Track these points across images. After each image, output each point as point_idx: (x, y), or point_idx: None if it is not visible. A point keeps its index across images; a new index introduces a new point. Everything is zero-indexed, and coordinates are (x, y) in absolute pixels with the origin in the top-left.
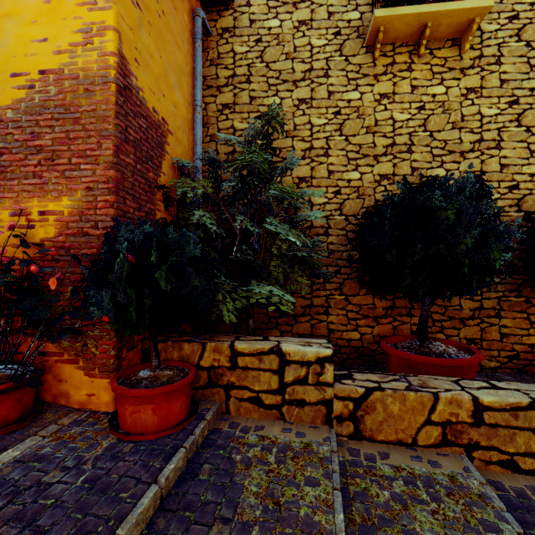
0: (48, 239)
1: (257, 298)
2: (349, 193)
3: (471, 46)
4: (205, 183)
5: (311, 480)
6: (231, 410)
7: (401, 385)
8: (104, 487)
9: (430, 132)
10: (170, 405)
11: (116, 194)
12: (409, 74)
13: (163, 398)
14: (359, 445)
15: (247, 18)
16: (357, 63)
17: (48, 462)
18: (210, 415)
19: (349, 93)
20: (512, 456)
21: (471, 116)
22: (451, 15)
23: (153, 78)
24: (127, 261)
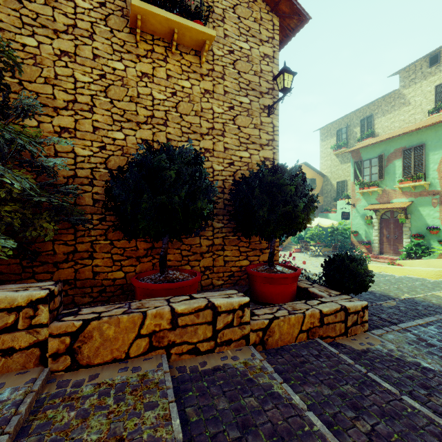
0: None
1: None
2: (114, 150)
3: (207, 60)
4: None
5: None
6: None
7: (120, 311)
8: None
9: (181, 114)
10: None
11: None
12: (165, 64)
13: None
14: (74, 374)
15: None
16: (121, 38)
17: None
18: None
19: (114, 62)
20: (196, 345)
21: (207, 110)
22: (191, 31)
23: None
24: None
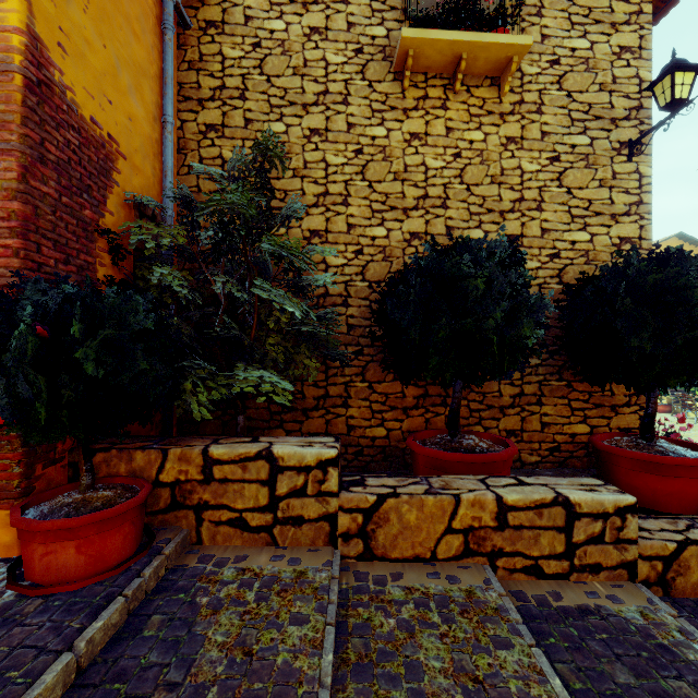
0: None
1: (243, 386)
2: (374, 254)
3: (512, 88)
4: (175, 230)
5: (299, 617)
6: (205, 539)
7: (420, 489)
8: None
9: (468, 185)
10: (105, 538)
11: (24, 237)
12: (443, 113)
13: (94, 529)
14: (370, 566)
15: (240, 13)
16: (383, 91)
17: None
18: (170, 548)
19: (374, 128)
20: (536, 561)
21: (512, 170)
22: (489, 49)
23: (91, 74)
24: (35, 334)
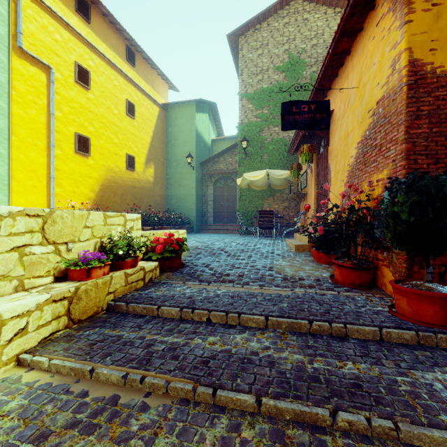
0: (379, 195)
1: None
2: None
3: None
4: None
5: None
6: None
7: None
8: (358, 315)
9: None
10: (421, 305)
11: (407, 159)
12: None
13: (414, 297)
14: None
15: None
16: None
17: (354, 301)
18: None
19: None
20: None
21: None
22: None
23: None
24: (394, 203)
